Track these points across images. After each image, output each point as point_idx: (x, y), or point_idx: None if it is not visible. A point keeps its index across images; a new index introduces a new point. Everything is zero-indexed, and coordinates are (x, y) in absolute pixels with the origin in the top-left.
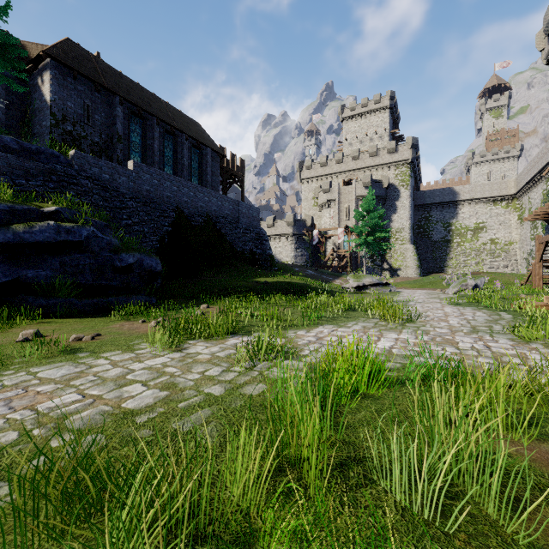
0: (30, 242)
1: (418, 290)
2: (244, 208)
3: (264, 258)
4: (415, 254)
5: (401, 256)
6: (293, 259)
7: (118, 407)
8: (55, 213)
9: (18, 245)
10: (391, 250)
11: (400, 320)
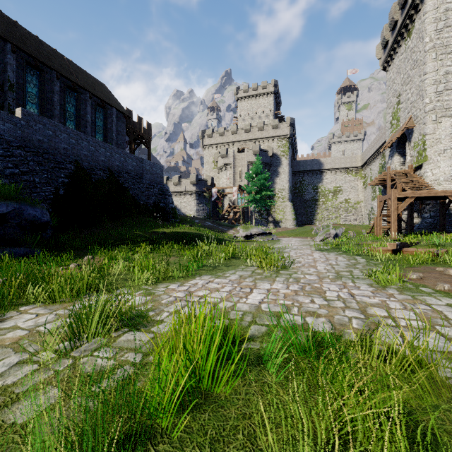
0: None
1: (294, 238)
2: (148, 165)
3: (167, 211)
4: (292, 209)
5: (282, 211)
6: (196, 213)
7: None
8: None
9: None
10: (275, 207)
11: (274, 268)
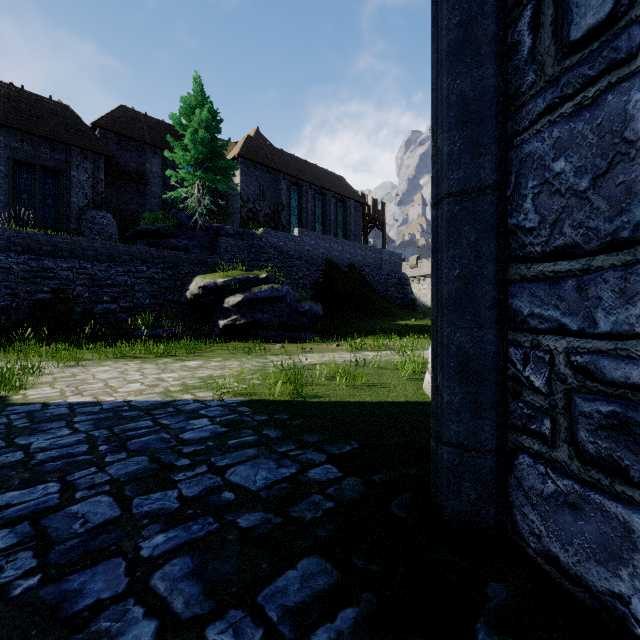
0: (260, 298)
1: None
2: (386, 255)
3: (406, 302)
4: None
5: None
6: None
7: (348, 360)
8: (266, 278)
9: (255, 300)
10: None
11: None
